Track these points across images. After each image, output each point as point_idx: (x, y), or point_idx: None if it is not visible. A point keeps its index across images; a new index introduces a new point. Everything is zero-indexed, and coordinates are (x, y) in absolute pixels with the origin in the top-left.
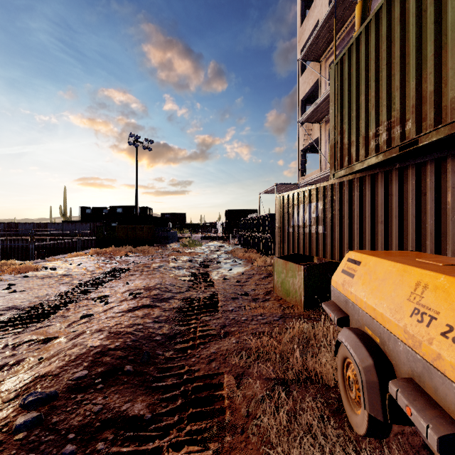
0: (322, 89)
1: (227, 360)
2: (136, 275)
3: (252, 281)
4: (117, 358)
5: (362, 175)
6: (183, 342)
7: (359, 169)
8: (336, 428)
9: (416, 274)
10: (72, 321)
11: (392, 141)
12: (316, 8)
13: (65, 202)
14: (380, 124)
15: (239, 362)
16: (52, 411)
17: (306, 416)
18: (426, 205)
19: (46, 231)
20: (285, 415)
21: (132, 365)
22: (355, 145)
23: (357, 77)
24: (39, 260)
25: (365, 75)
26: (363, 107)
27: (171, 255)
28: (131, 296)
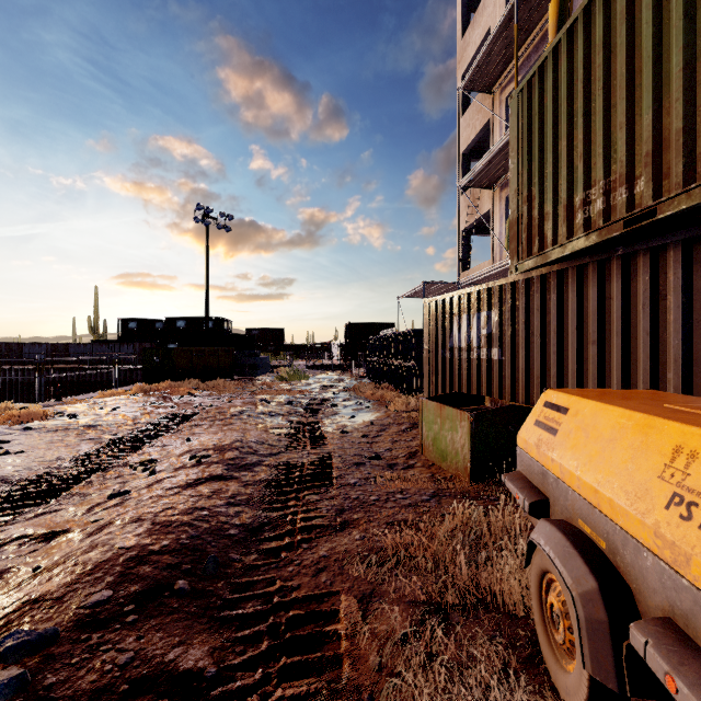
0: (495, 136)
1: (345, 569)
2: (204, 426)
3: (387, 435)
4: (164, 568)
5: (563, 268)
6: (273, 538)
7: (558, 258)
8: (530, 691)
9: (672, 432)
10: (94, 503)
11: (612, 212)
12: (485, 9)
13: (96, 312)
14: (593, 184)
15: (365, 574)
16: (47, 664)
17: (479, 670)
18: (667, 314)
19: (67, 356)
20: (443, 670)
21: (188, 580)
22: (551, 219)
23: (555, 110)
24: (52, 402)
25: (567, 106)
26: (565, 159)
27: (260, 394)
28: (192, 460)
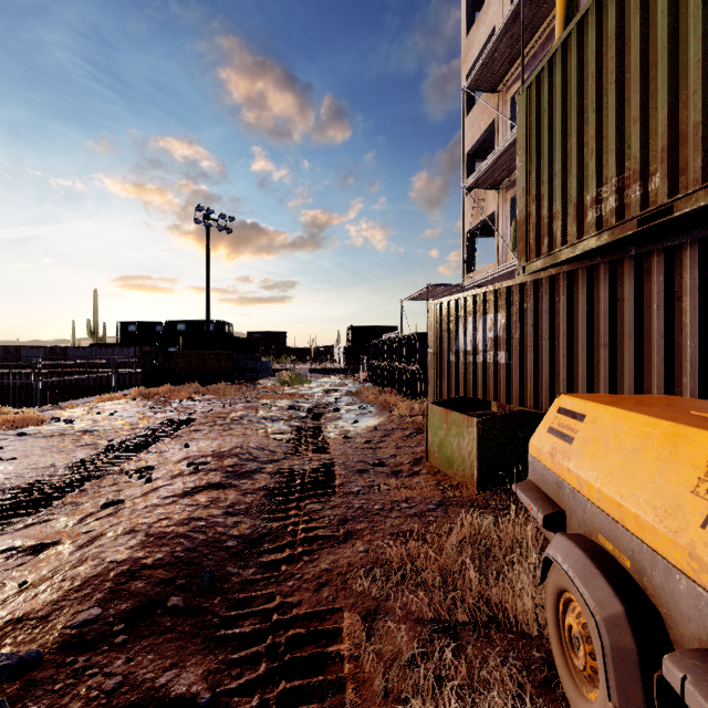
0: (500, 136)
1: (348, 583)
2: (203, 431)
3: (391, 440)
4: (157, 583)
5: (573, 269)
6: (273, 550)
7: (567, 258)
8: None
9: (706, 442)
10: (87, 513)
11: (625, 210)
12: (490, 8)
13: (95, 315)
14: (605, 181)
15: (369, 590)
16: (28, 691)
17: (492, 695)
18: (682, 316)
19: (65, 360)
20: (454, 696)
21: (182, 596)
22: (560, 218)
23: (565, 106)
24: (48, 407)
25: (577, 101)
26: (575, 155)
27: (262, 398)
28: (190, 467)
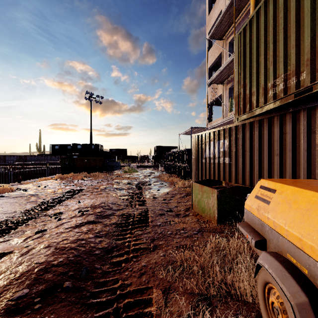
0: (224, 60)
1: (155, 273)
2: (87, 195)
3: (175, 199)
4: (58, 275)
5: (261, 118)
6: (118, 255)
7: (259, 113)
8: None
9: None
10: (28, 236)
11: (288, 90)
12: (219, 1)
13: (40, 141)
14: (277, 76)
15: (166, 277)
16: None
17: None
18: (315, 141)
19: (26, 161)
20: None
21: (71, 281)
22: (255, 94)
23: (258, 41)
24: (16, 183)
25: (264, 39)
26: (263, 64)
27: (115, 179)
28: (79, 213)
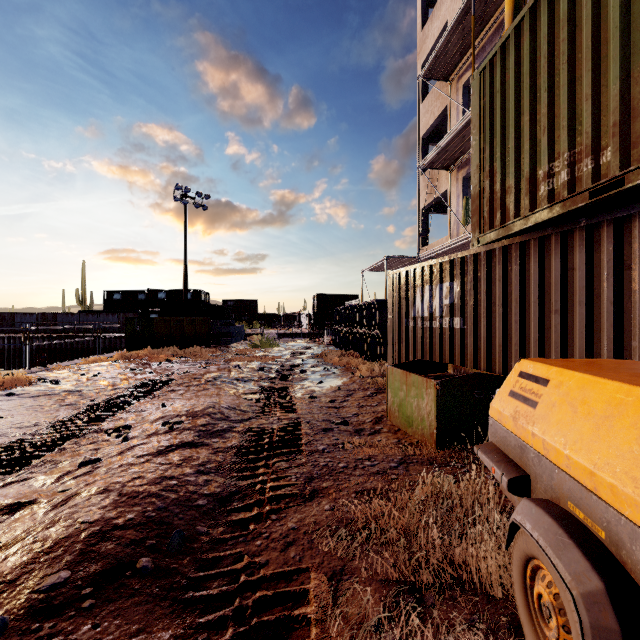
0: (452, 121)
1: (315, 542)
2: (180, 391)
3: (353, 400)
4: (127, 544)
5: (525, 240)
6: (242, 509)
7: (520, 229)
8: None
9: None
10: (64, 471)
11: (576, 184)
12: (443, 4)
13: (83, 284)
14: (556, 157)
15: (335, 549)
16: None
17: None
18: (631, 284)
19: (56, 325)
20: None
21: (152, 557)
22: (513, 192)
23: (518, 86)
24: (37, 368)
25: (530, 82)
26: (527, 133)
27: (234, 360)
28: (165, 427)
